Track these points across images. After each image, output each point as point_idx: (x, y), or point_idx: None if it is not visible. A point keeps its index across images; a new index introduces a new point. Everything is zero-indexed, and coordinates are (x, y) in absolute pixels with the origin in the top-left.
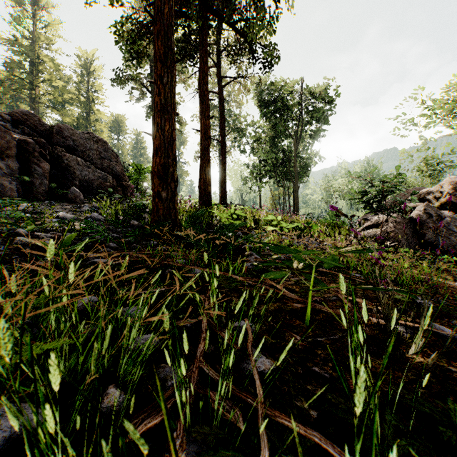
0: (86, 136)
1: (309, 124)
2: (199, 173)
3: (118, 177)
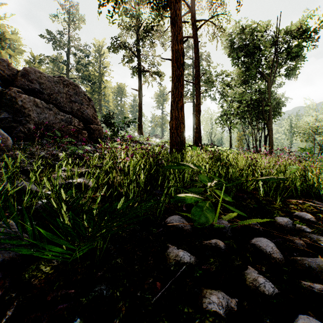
0: (56, 80)
1: (282, 65)
2: (170, 110)
3: (89, 120)
